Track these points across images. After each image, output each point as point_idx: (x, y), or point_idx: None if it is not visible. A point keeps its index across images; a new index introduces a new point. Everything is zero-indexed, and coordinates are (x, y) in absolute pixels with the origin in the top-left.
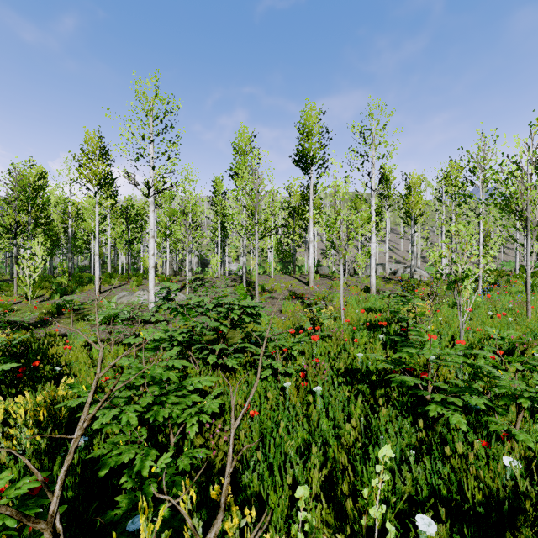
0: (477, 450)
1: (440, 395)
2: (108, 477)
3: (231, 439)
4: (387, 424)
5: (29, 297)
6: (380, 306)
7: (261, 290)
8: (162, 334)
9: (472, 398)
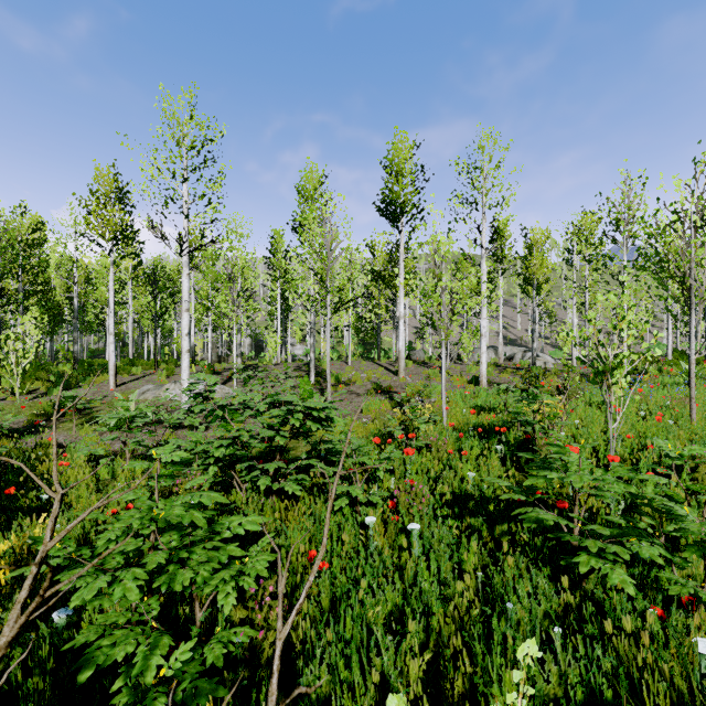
0: (652, 625)
1: (596, 542)
2: (99, 675)
3: (276, 660)
4: (516, 580)
5: (16, 392)
6: (494, 404)
7: (334, 382)
8: (185, 453)
9: (641, 546)
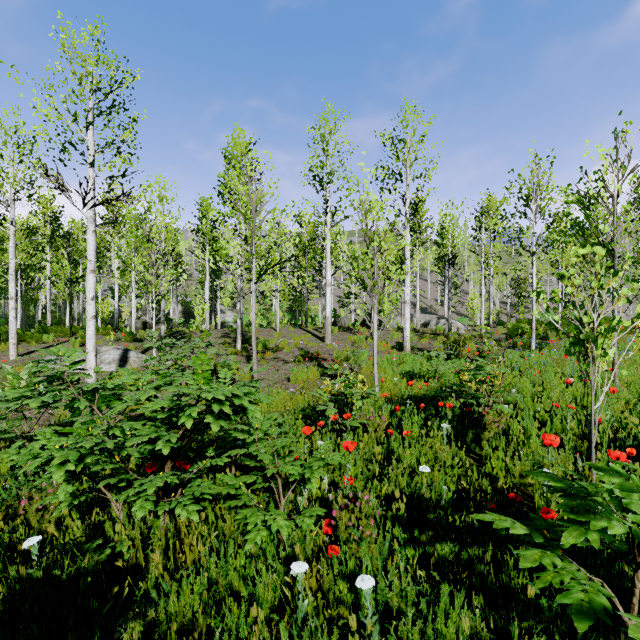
0: None
1: None
2: None
3: None
4: None
5: None
6: (424, 371)
7: (262, 348)
8: None
9: None
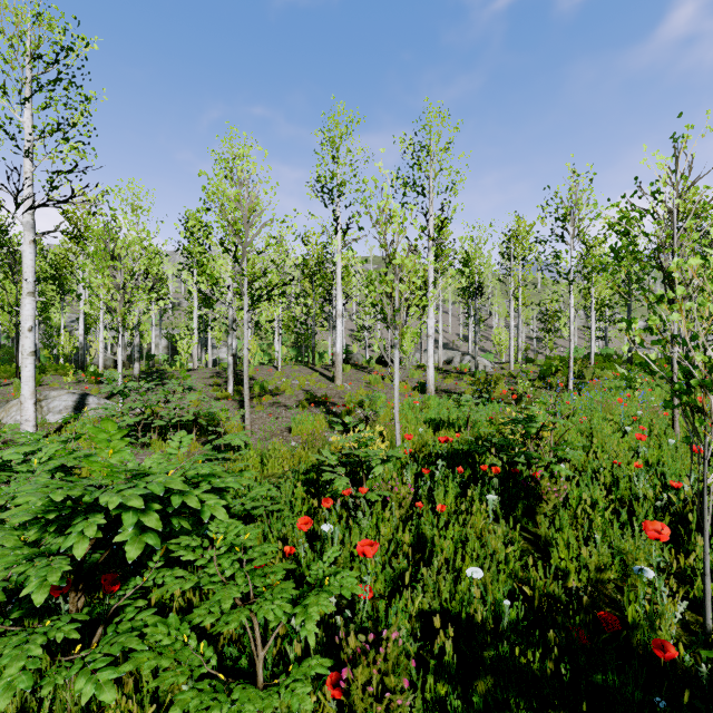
0: None
1: None
2: None
3: None
4: None
5: None
6: (454, 419)
7: (259, 391)
8: None
9: None
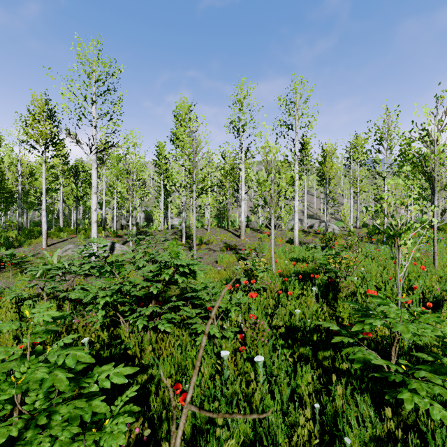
0: None
1: (422, 384)
2: None
3: None
4: (344, 406)
5: None
6: (306, 257)
7: (198, 242)
8: (57, 312)
9: None
